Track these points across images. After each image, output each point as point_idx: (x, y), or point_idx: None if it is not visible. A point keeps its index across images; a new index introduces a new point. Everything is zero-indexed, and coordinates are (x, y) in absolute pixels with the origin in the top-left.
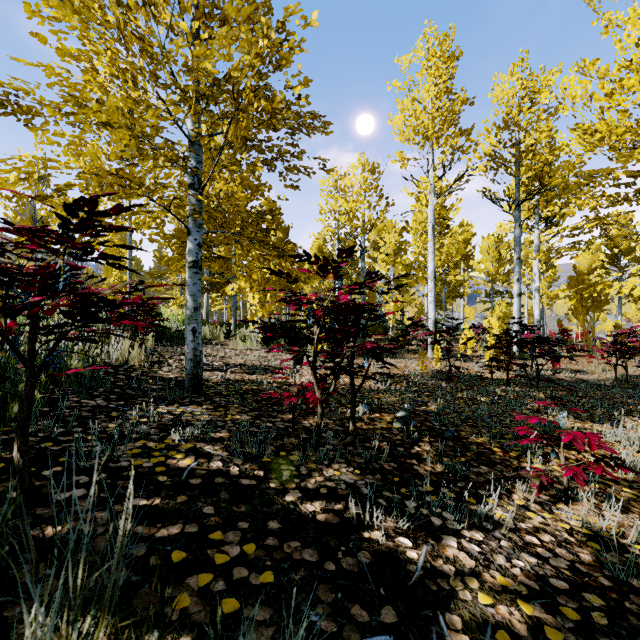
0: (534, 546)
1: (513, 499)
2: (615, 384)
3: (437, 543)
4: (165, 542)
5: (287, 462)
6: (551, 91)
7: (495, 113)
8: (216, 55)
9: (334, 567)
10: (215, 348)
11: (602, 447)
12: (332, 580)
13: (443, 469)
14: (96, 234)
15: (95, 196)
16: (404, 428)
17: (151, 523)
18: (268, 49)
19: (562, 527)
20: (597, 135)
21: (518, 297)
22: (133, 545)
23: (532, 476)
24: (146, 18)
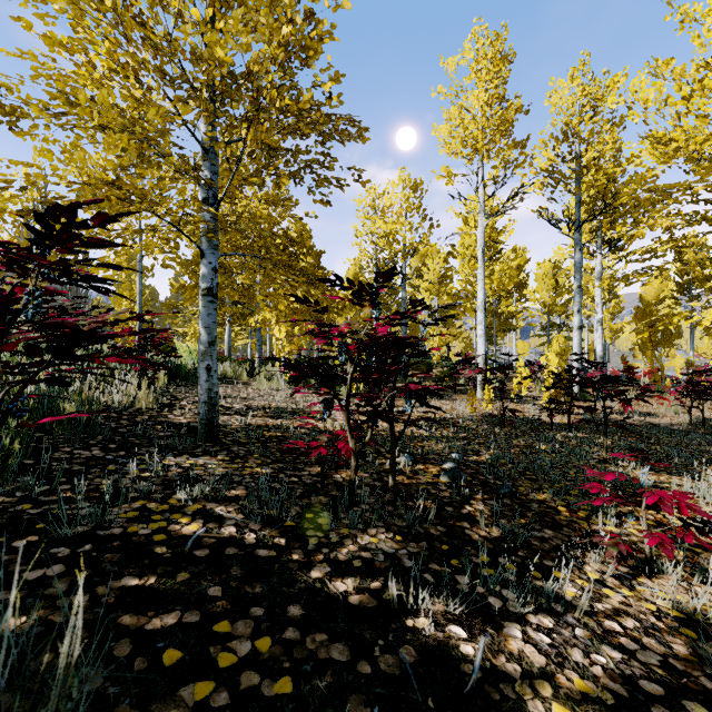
0: (616, 635)
1: (585, 572)
2: (690, 429)
3: (497, 633)
4: (156, 637)
5: (314, 526)
6: (619, 95)
7: (553, 123)
8: (231, 43)
9: (369, 669)
10: (236, 388)
11: (695, 511)
12: (367, 688)
13: (500, 534)
14: (74, 250)
15: (75, 204)
16: (453, 483)
17: (141, 610)
18: (293, 37)
19: (647, 608)
20: (673, 144)
21: (579, 330)
22: (115, 642)
23: (608, 544)
24: (150, 1)
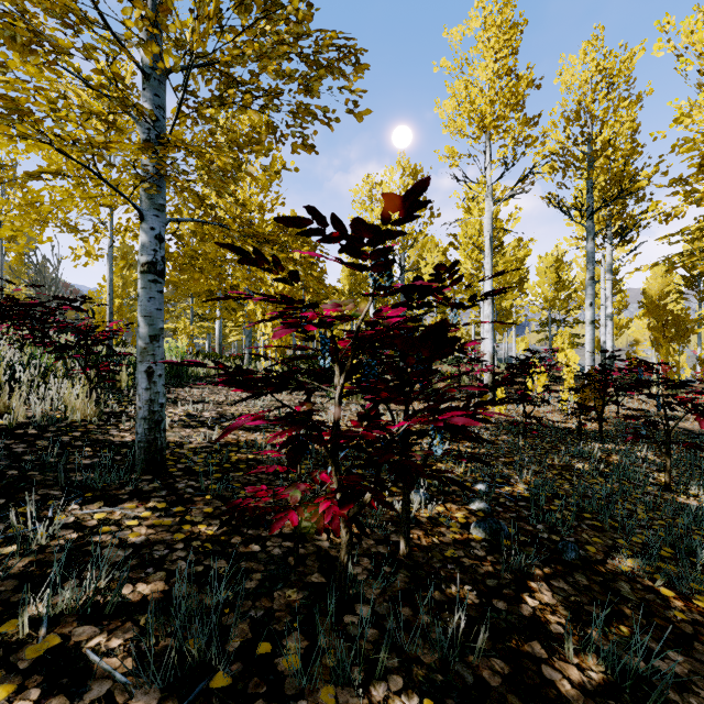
0: None
1: None
2: None
3: None
4: None
5: (268, 686)
6: (668, 39)
7: (562, 104)
8: None
9: None
10: (216, 389)
11: None
12: None
13: (603, 672)
14: None
15: None
16: (491, 540)
17: None
18: None
19: None
20: None
21: (591, 325)
22: None
23: None
24: None
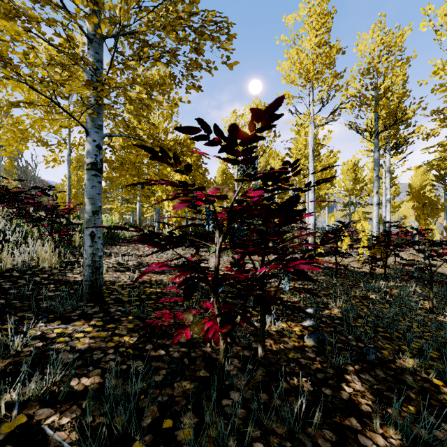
0: None
1: None
2: None
3: None
4: None
5: None
6: (429, 20)
7: (358, 64)
8: None
9: None
10: (136, 247)
11: None
12: None
13: (400, 440)
14: None
15: None
16: (318, 346)
17: None
18: None
19: None
20: None
21: (377, 206)
22: None
23: None
24: None
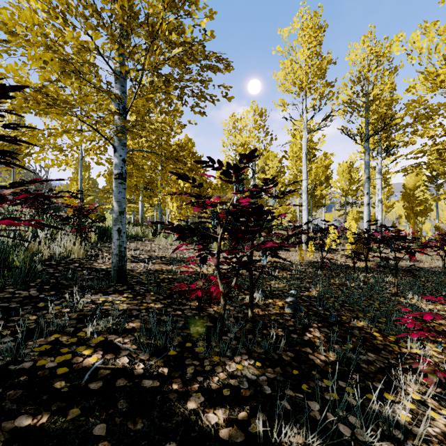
0: None
1: (408, 393)
2: (444, 270)
3: None
4: None
5: (192, 355)
6: (402, 45)
7: (350, 72)
8: None
9: None
10: (144, 243)
11: None
12: None
13: (336, 358)
14: None
15: None
16: (294, 313)
17: None
18: None
19: None
20: (441, 77)
21: (367, 206)
22: None
23: (427, 371)
24: None
